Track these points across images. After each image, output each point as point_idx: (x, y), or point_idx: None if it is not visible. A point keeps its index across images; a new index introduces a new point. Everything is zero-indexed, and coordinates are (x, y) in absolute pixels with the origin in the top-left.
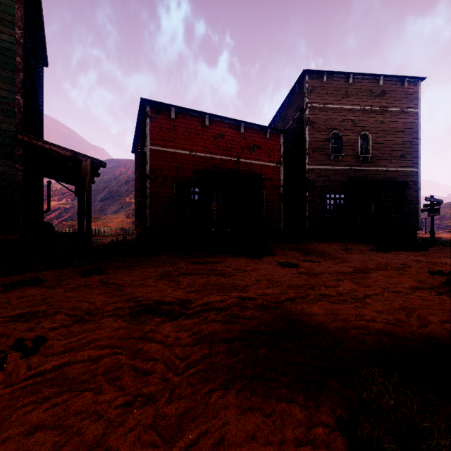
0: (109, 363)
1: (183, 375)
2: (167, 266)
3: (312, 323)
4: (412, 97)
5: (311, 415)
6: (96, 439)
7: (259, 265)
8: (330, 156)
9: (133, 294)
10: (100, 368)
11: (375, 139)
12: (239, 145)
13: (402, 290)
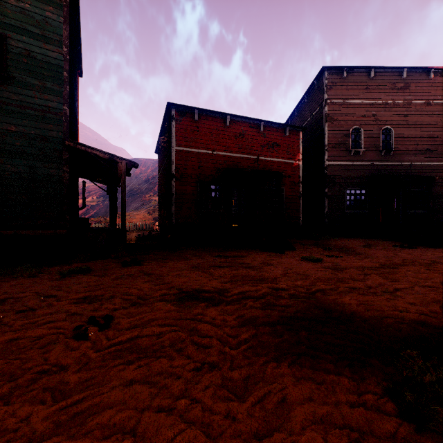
0: (172, 338)
1: (238, 350)
2: (195, 259)
3: (346, 312)
4: (439, 88)
5: (358, 385)
6: (181, 392)
7: (283, 259)
8: (350, 152)
9: (174, 283)
10: (166, 341)
11: (398, 133)
12: (258, 143)
13: (433, 285)
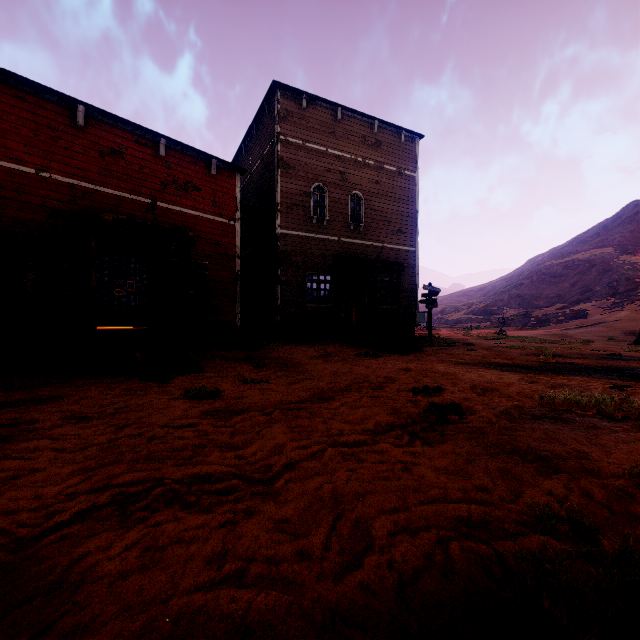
0: None
1: None
2: None
3: None
4: (410, 157)
5: None
6: None
7: (143, 399)
8: (311, 219)
9: None
10: None
11: (369, 204)
12: (156, 177)
13: (360, 439)
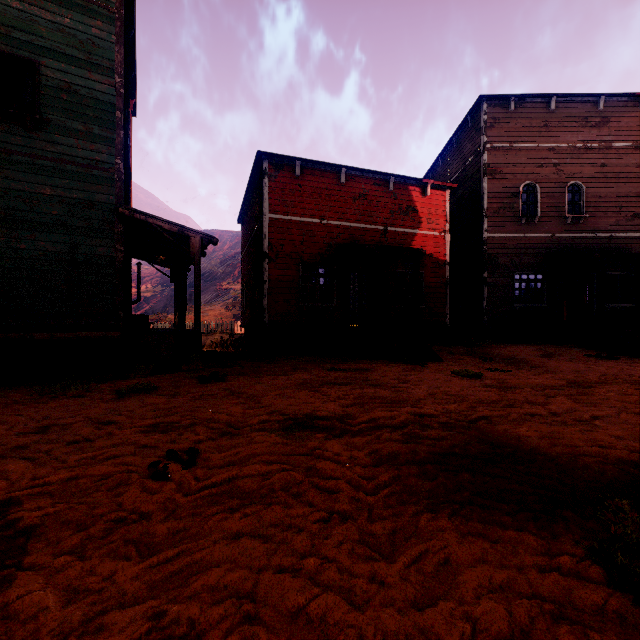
0: (284, 480)
1: (378, 496)
2: (300, 373)
3: (524, 448)
4: None
5: (548, 544)
6: (306, 549)
7: (425, 374)
8: (520, 219)
9: (275, 406)
10: (276, 484)
11: (591, 191)
12: (386, 208)
13: None
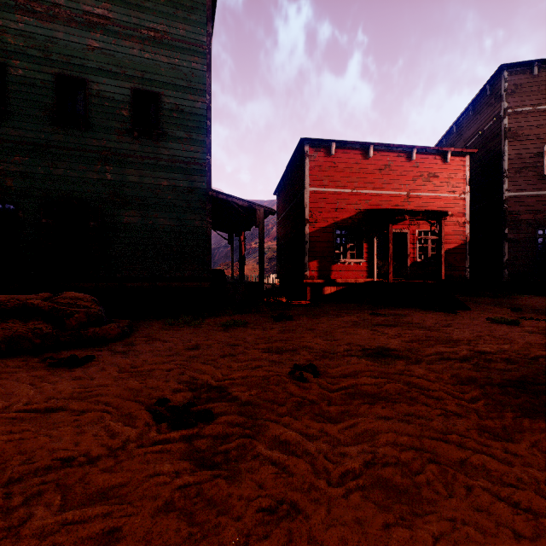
0: (393, 388)
1: (478, 404)
2: (348, 316)
3: None
4: None
5: None
6: (442, 430)
7: (461, 320)
8: (543, 177)
9: (348, 340)
10: (390, 390)
11: None
12: (409, 176)
13: None
